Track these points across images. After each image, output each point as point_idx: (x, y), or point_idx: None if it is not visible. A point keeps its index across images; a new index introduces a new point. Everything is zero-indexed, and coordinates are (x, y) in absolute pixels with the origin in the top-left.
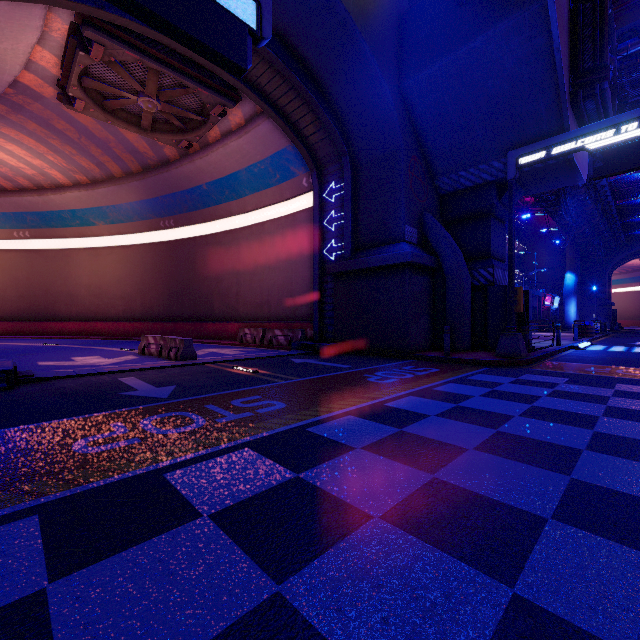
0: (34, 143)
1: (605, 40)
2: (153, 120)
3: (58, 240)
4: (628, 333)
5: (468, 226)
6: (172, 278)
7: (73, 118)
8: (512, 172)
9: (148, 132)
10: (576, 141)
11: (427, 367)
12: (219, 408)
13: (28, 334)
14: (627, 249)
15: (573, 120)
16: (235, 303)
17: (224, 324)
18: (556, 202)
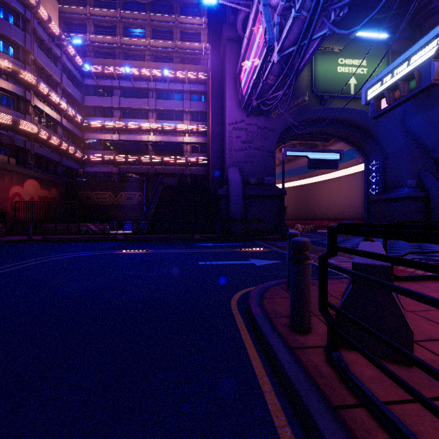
0: None
1: None
2: None
3: None
4: None
5: None
6: (296, 202)
7: None
8: None
9: None
10: None
11: None
12: None
13: None
14: None
15: None
16: (326, 212)
17: (321, 221)
18: None
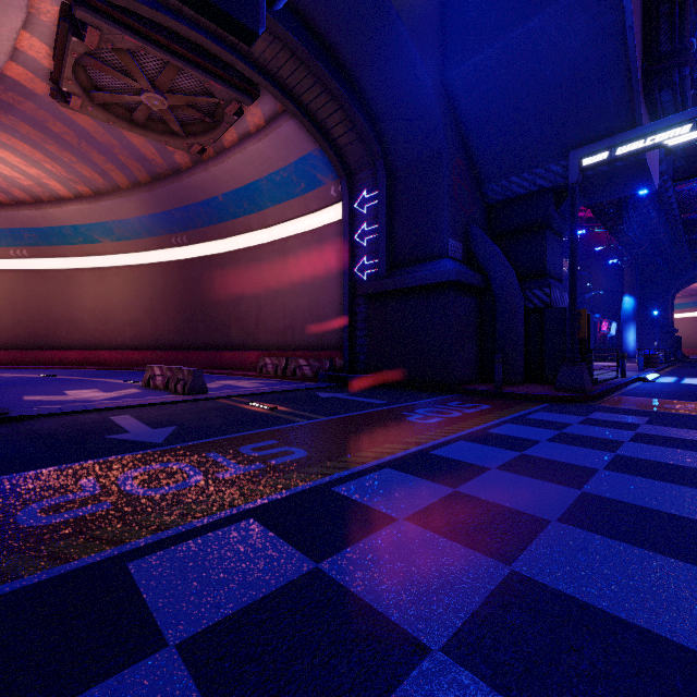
0: (29, 149)
1: (686, 18)
2: (161, 121)
3: (59, 259)
4: (695, 363)
5: (520, 240)
6: (185, 301)
7: (71, 119)
8: (574, 175)
9: (155, 135)
10: (652, 137)
11: (476, 403)
12: (223, 457)
13: (26, 364)
14: (692, 269)
15: (646, 114)
16: (255, 329)
17: (243, 353)
18: (616, 215)
